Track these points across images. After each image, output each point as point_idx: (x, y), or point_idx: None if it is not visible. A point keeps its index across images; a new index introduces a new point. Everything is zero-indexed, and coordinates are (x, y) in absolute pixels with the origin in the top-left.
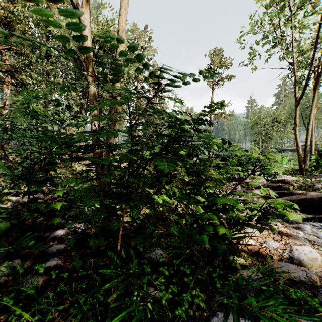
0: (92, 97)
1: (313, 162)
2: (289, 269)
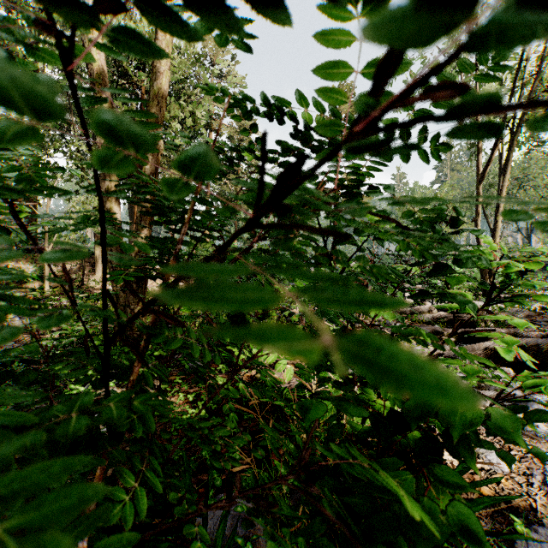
0: None
1: (500, 276)
2: None
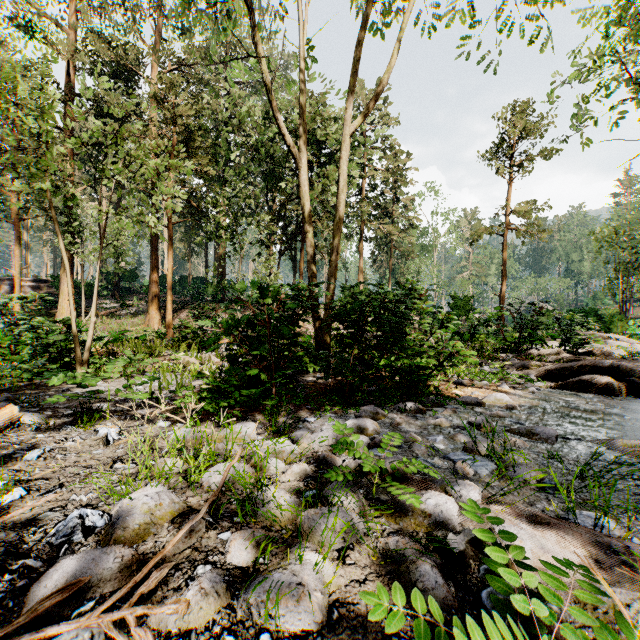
0: (310, 249)
1: None
2: (466, 398)
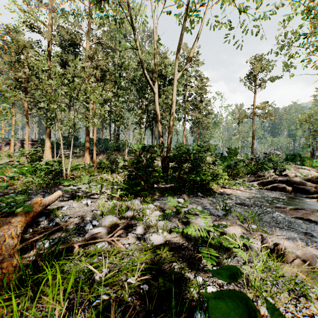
0: (160, 129)
1: None
2: (223, 192)
